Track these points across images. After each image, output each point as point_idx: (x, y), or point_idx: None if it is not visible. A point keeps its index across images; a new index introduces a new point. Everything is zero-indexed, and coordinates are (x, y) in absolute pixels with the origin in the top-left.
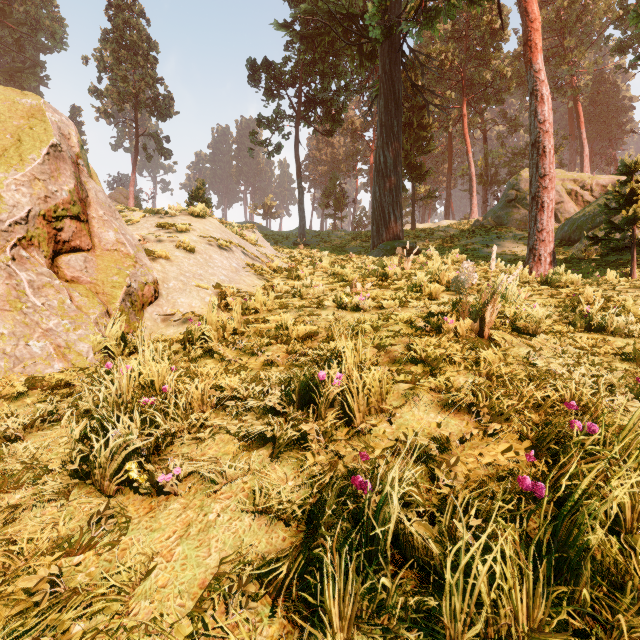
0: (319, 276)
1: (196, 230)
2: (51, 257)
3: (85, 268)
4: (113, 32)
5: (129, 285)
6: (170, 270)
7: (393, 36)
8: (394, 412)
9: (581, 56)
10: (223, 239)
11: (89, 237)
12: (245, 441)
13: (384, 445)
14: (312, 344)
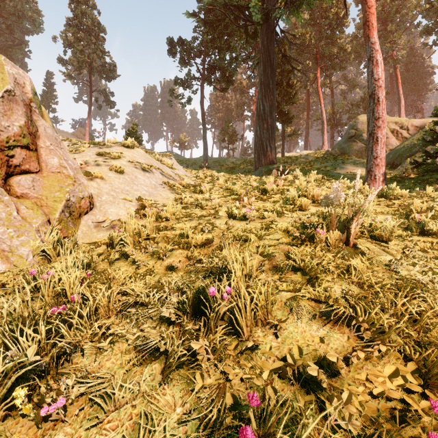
0: (216, 190)
1: (126, 157)
2: (4, 178)
3: (33, 186)
4: (74, 19)
5: (68, 199)
6: (104, 187)
7: (269, 21)
8: (279, 326)
9: (399, 37)
10: (146, 164)
11: (37, 162)
12: (141, 352)
13: (271, 364)
14: (207, 250)
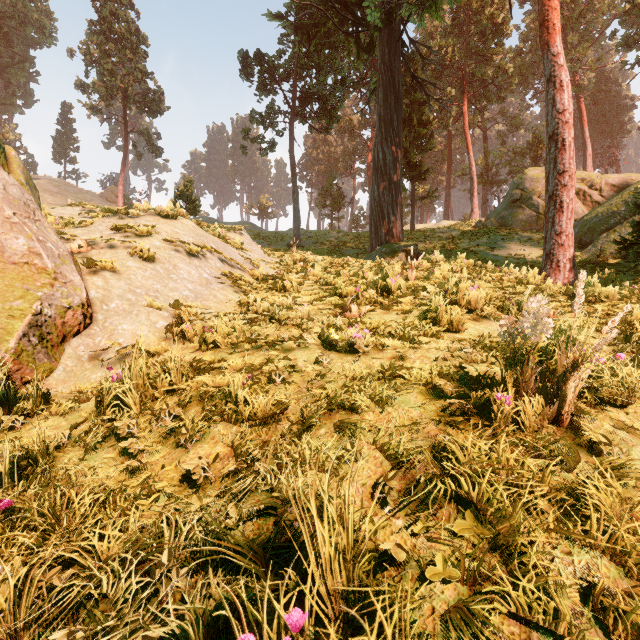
0: (309, 286)
1: (161, 233)
2: None
3: None
4: (100, 24)
5: (38, 312)
6: (115, 285)
7: (393, 24)
8: None
9: (585, 52)
10: (195, 244)
11: None
12: None
13: None
14: (275, 428)
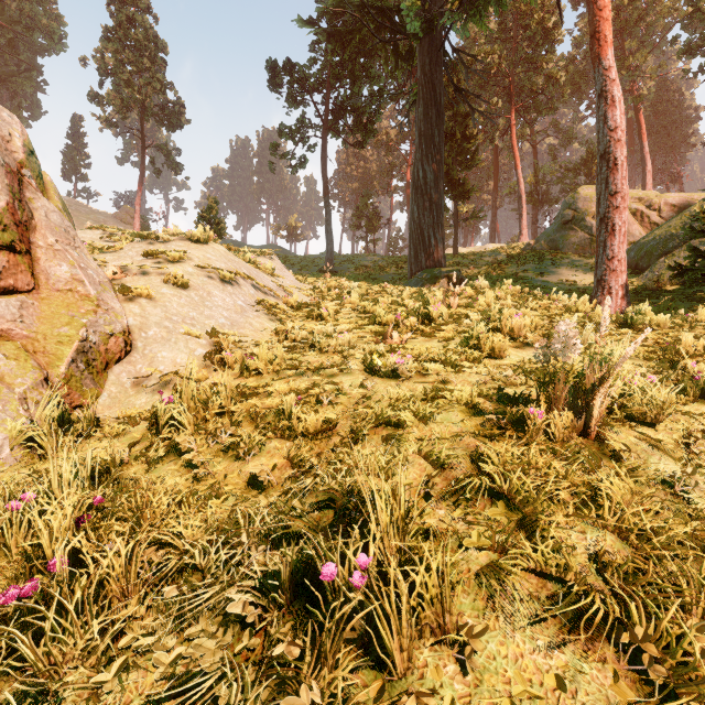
0: (346, 314)
1: (193, 259)
2: None
3: (20, 317)
4: (116, 30)
5: (84, 339)
6: (152, 313)
7: (434, 32)
8: (469, 645)
9: (644, 59)
10: (228, 270)
11: (30, 273)
12: (180, 698)
13: None
14: (327, 442)
